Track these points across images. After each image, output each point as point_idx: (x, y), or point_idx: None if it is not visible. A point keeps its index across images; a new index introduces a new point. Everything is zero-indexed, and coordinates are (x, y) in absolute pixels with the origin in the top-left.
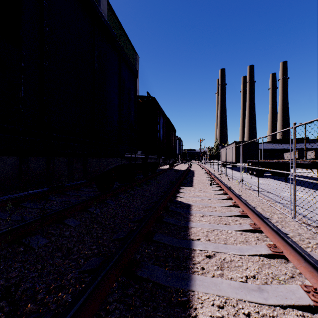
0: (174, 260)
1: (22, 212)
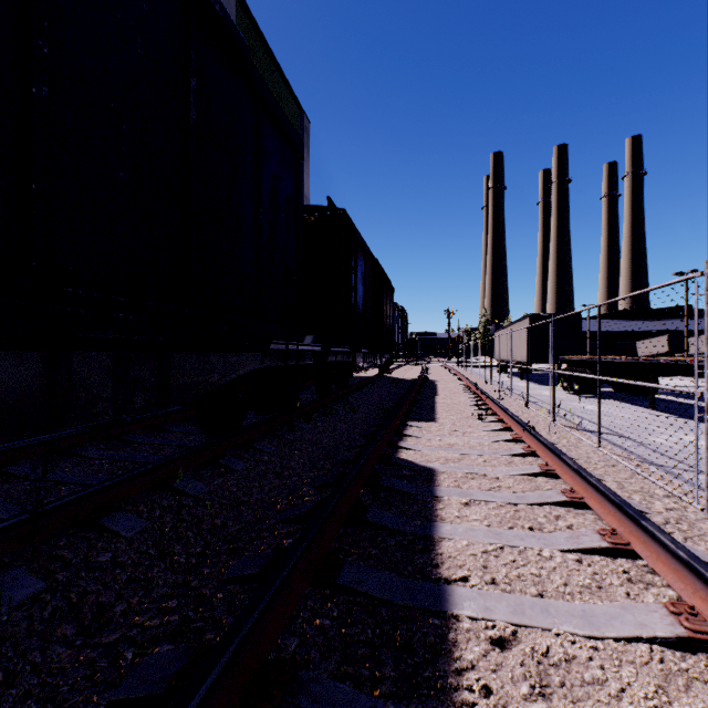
0: (397, 655)
1: (4, 491)
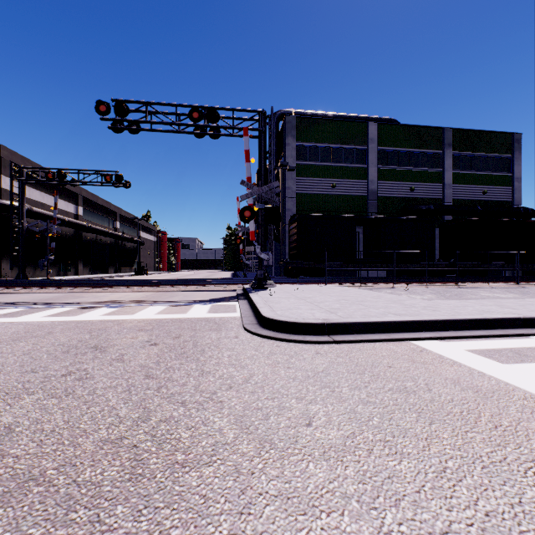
0: None
1: None
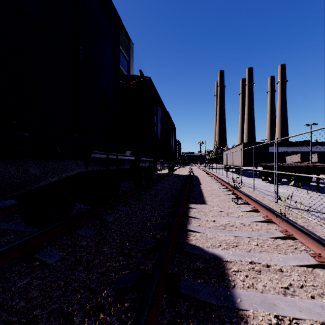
0: None
1: None
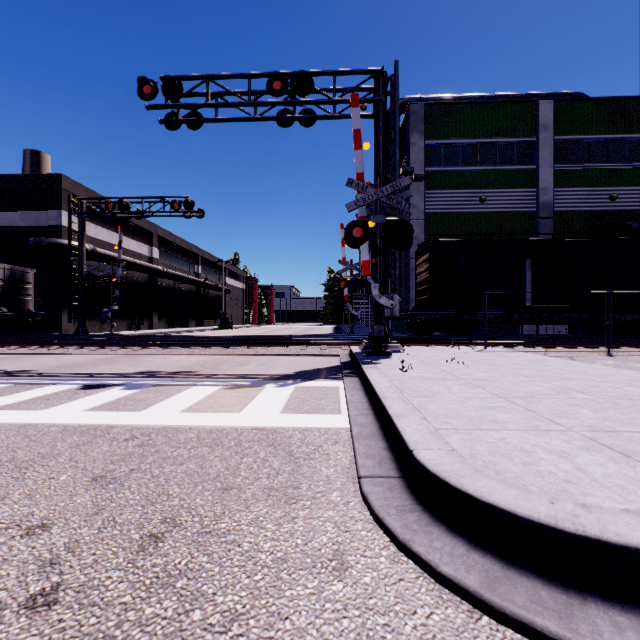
0: None
1: None
